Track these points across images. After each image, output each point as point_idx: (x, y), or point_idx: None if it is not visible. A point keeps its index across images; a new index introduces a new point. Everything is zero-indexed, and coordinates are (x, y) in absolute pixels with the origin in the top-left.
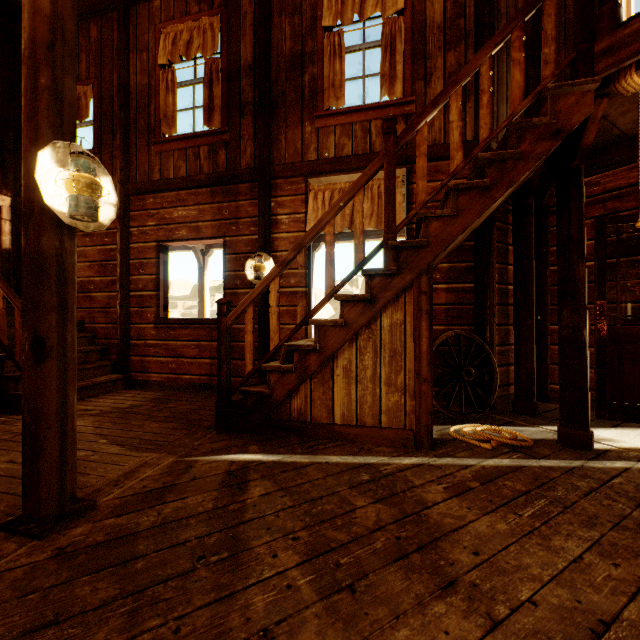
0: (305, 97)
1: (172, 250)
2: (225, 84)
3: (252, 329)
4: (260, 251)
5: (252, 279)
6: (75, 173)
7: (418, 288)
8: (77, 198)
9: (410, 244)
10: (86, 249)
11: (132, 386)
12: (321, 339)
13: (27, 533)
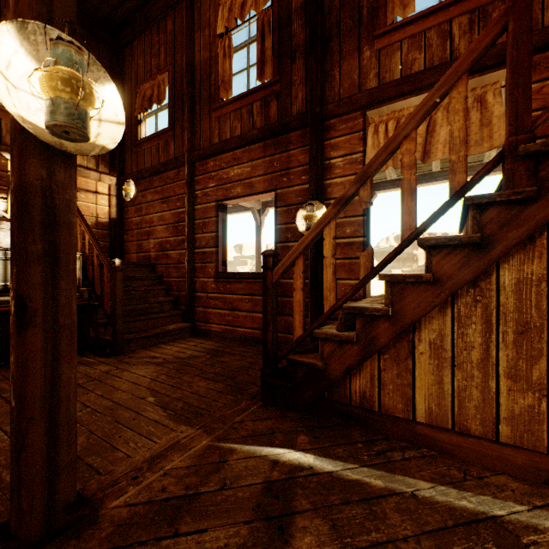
0: (363, 19)
1: (234, 212)
2: (276, 33)
3: (301, 285)
4: (311, 200)
5: (303, 230)
6: (51, 67)
7: None
8: (52, 101)
9: None
10: (164, 214)
11: (197, 334)
12: (395, 301)
13: None
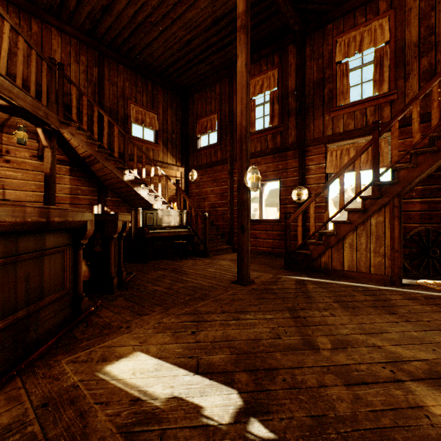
0: (325, 101)
1: None
2: (280, 102)
3: (301, 224)
4: (299, 185)
5: (295, 200)
6: (254, 175)
7: (392, 204)
8: (254, 183)
9: (387, 183)
10: (214, 188)
11: (234, 251)
12: (337, 229)
13: (241, 284)
